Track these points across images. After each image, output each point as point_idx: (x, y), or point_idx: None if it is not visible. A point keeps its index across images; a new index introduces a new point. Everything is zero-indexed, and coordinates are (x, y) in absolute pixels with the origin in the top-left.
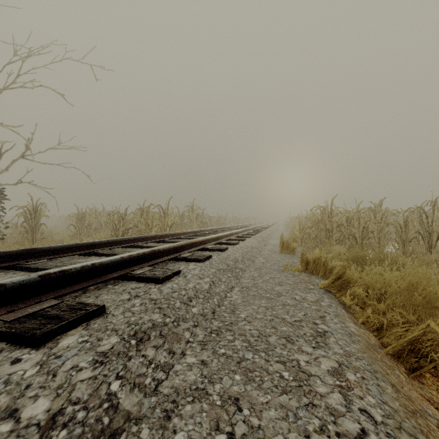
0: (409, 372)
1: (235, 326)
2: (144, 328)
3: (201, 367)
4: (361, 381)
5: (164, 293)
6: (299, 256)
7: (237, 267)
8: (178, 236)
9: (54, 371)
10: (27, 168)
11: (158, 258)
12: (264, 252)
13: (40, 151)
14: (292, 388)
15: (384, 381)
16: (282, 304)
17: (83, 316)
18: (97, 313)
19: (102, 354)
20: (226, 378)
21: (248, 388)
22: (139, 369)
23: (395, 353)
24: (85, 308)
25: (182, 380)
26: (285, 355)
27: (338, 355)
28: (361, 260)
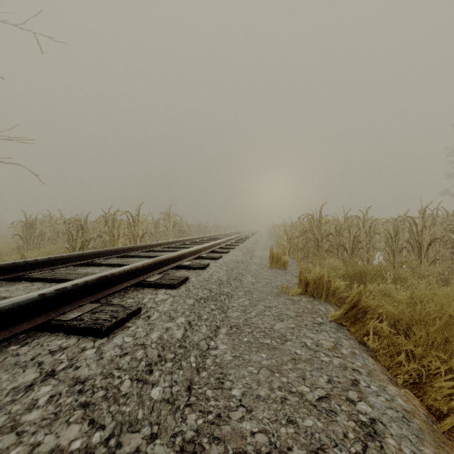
0: None
1: (226, 426)
2: None
3: None
4: None
5: (104, 360)
6: (291, 271)
7: (222, 293)
8: (149, 249)
9: None
10: None
11: (112, 286)
12: (251, 267)
13: None
14: None
15: None
16: (291, 358)
17: None
18: None
19: None
20: None
21: None
22: None
23: (449, 424)
24: None
25: None
26: None
27: None
28: (361, 275)
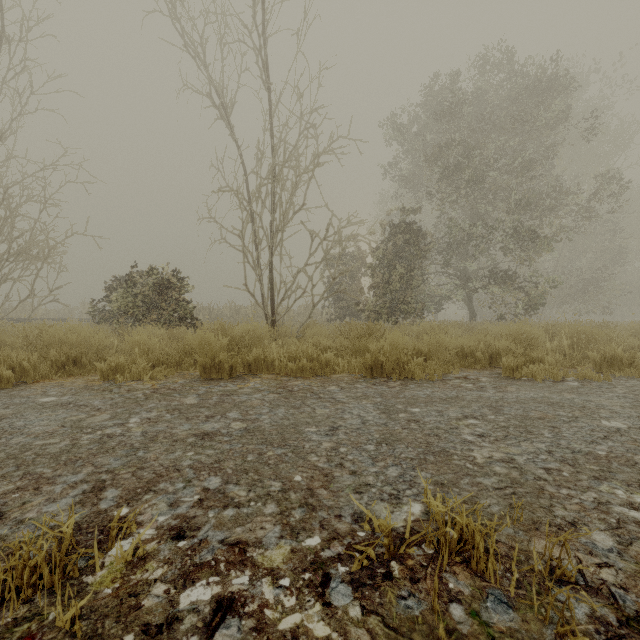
0: None
1: None
2: None
3: None
4: None
5: None
6: None
7: None
8: None
9: None
10: None
11: None
12: None
13: None
14: None
15: None
16: None
17: None
18: None
19: None
20: None
21: None
22: None
23: None
24: None
25: None
26: None
27: None
28: None
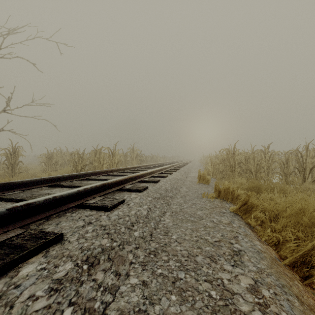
0: (302, 279)
1: (169, 247)
2: (94, 253)
3: (142, 288)
4: (274, 296)
5: (111, 219)
6: (212, 185)
7: (167, 196)
8: (122, 171)
9: (11, 302)
10: (8, 119)
11: (107, 189)
12: (186, 183)
13: (17, 107)
14: (220, 307)
15: (291, 295)
16: (203, 226)
17: (43, 244)
18: (55, 241)
19: (57, 281)
20: (164, 299)
21: (183, 309)
22: (89, 293)
23: (290, 264)
24: (45, 236)
25: (126, 302)
26: (211, 274)
27: (253, 272)
28: (257, 188)
